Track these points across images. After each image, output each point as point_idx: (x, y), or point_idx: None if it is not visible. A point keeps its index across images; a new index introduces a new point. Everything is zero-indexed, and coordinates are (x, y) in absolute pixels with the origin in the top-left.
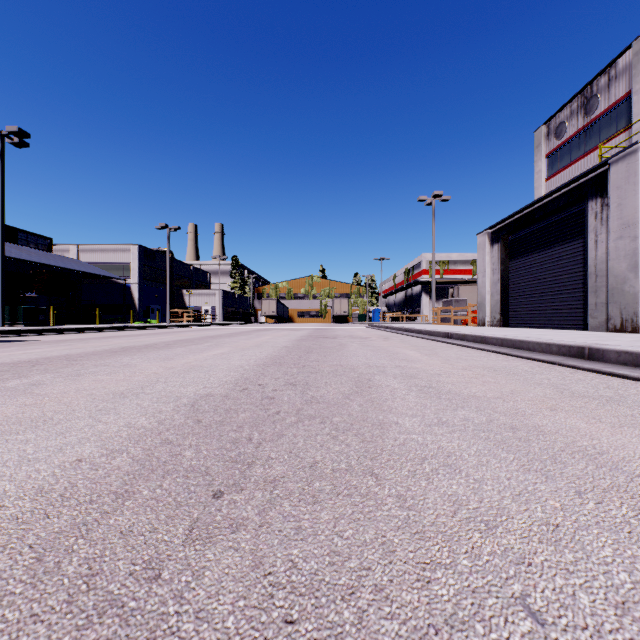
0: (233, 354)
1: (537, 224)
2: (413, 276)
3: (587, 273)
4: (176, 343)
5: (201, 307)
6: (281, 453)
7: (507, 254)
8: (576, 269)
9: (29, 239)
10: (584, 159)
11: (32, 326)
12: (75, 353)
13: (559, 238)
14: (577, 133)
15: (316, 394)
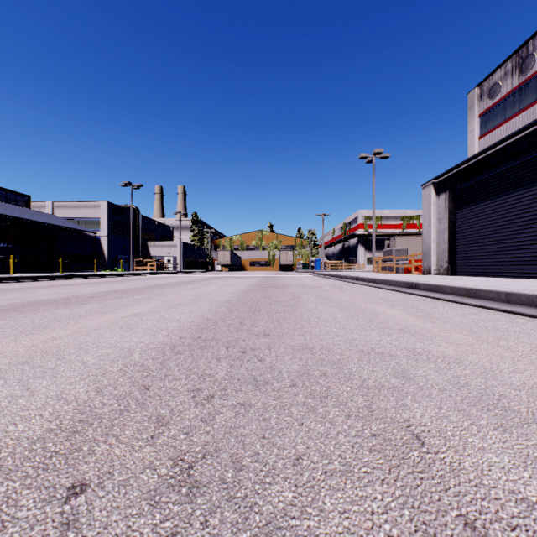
0: (149, 316)
1: (491, 170)
2: (350, 230)
3: None
4: (103, 295)
5: (164, 257)
6: None
7: (455, 203)
8: None
9: (8, 196)
10: (519, 116)
11: None
12: None
13: (520, 182)
14: (512, 92)
15: None
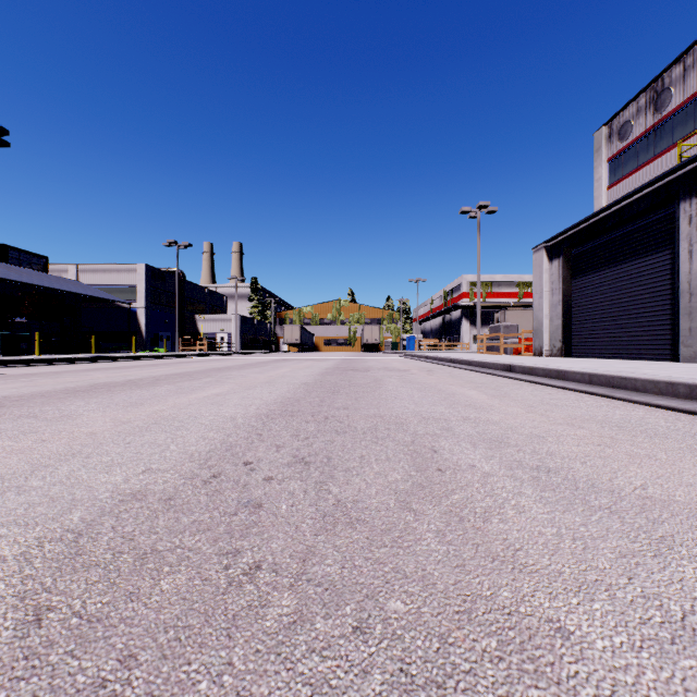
0: (231, 396)
1: (608, 234)
2: (452, 300)
3: (678, 291)
4: (168, 378)
5: (216, 334)
6: None
7: (570, 271)
8: (661, 287)
9: (22, 258)
10: (654, 163)
11: (12, 356)
12: (19, 394)
13: (638, 250)
14: (645, 133)
15: (344, 493)
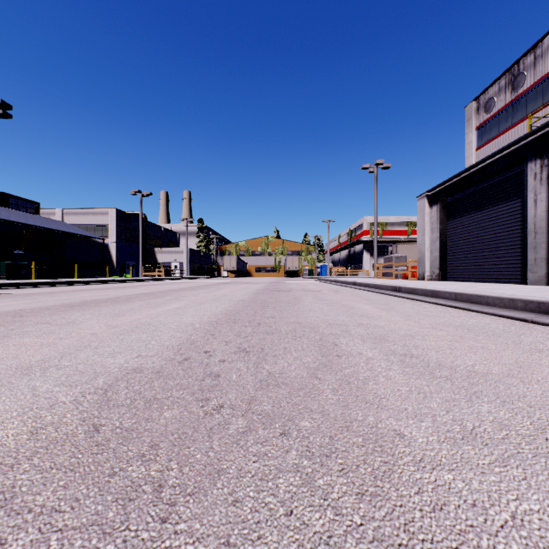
0: (188, 309)
1: (474, 186)
2: (356, 236)
3: (526, 230)
4: (138, 296)
5: (171, 263)
6: (207, 546)
7: (445, 214)
8: (514, 227)
9: (19, 203)
10: (511, 130)
11: (14, 280)
12: (30, 308)
13: (497, 198)
14: (505, 107)
15: (273, 368)
